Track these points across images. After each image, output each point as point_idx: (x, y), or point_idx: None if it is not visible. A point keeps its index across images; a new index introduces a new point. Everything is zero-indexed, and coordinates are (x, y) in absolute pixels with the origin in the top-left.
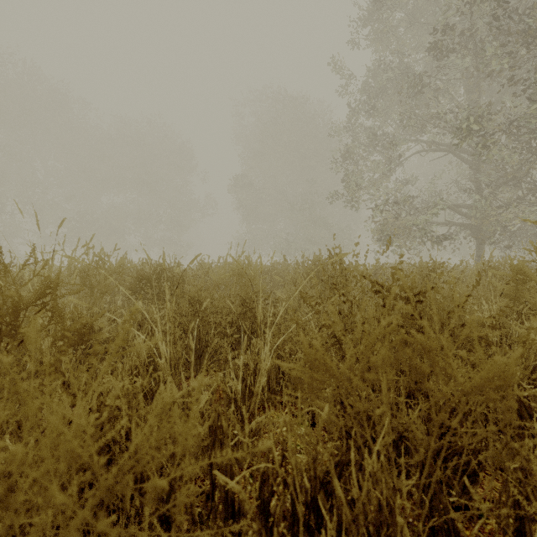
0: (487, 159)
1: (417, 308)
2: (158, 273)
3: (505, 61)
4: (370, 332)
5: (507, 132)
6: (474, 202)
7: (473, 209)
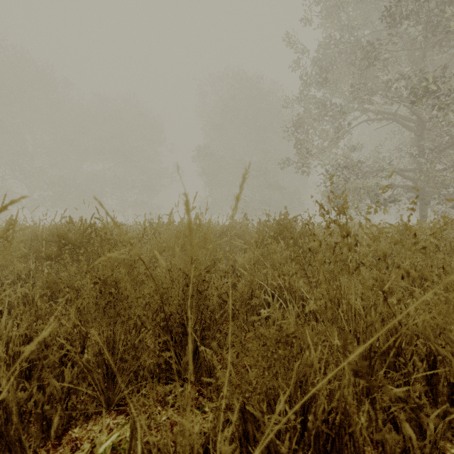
0: (429, 127)
1: None
2: (88, 235)
3: None
4: None
5: None
6: (418, 166)
7: (416, 172)
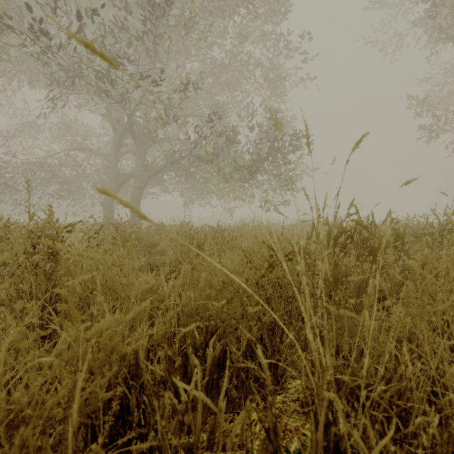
0: None
1: None
2: None
3: None
4: None
5: None
6: None
7: None
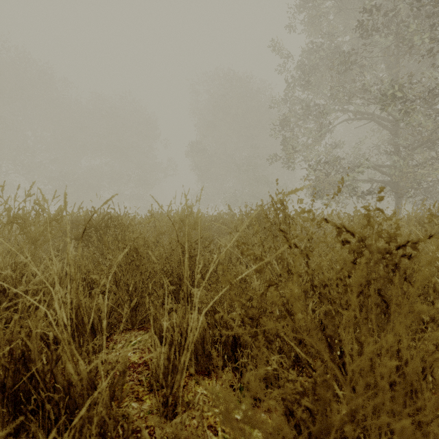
0: (404, 126)
1: (371, 258)
2: (106, 221)
3: (424, 37)
4: (330, 296)
5: (424, 100)
6: (393, 162)
7: (392, 168)
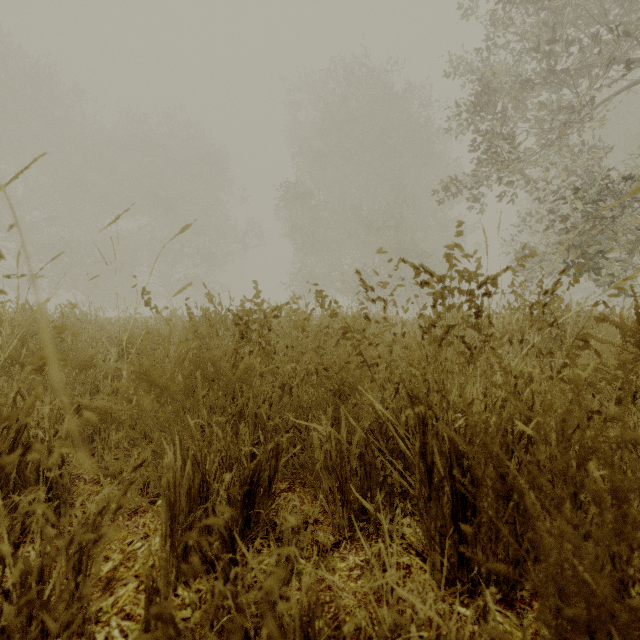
0: None
1: None
2: None
3: None
4: None
5: None
6: None
7: None
